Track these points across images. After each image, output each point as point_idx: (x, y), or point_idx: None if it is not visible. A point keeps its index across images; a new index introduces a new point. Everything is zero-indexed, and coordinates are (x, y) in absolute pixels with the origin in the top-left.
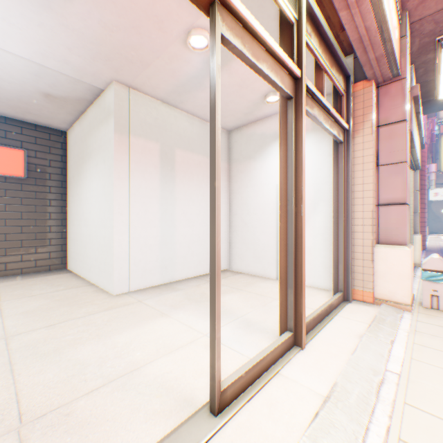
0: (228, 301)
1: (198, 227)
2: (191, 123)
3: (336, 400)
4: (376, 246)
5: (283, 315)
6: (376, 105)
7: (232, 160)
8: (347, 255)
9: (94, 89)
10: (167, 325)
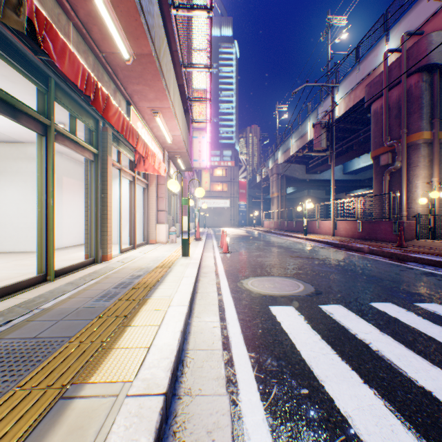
0: None
1: (73, 219)
2: (70, 162)
3: (144, 250)
4: (157, 225)
5: (130, 242)
6: (157, 177)
7: None
8: (148, 228)
9: (20, 142)
10: None
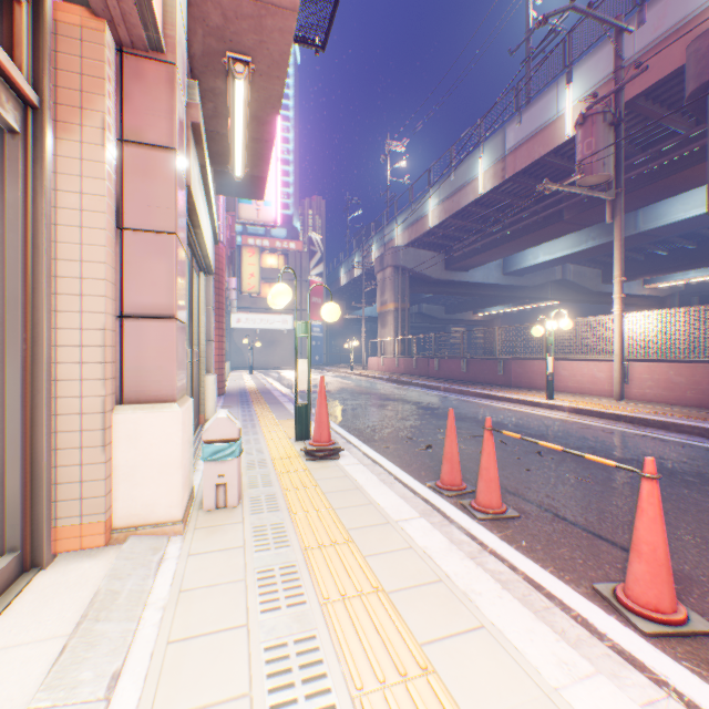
0: None
1: None
2: None
3: None
4: (119, 410)
5: None
6: (121, 91)
7: None
8: (38, 443)
9: None
10: None
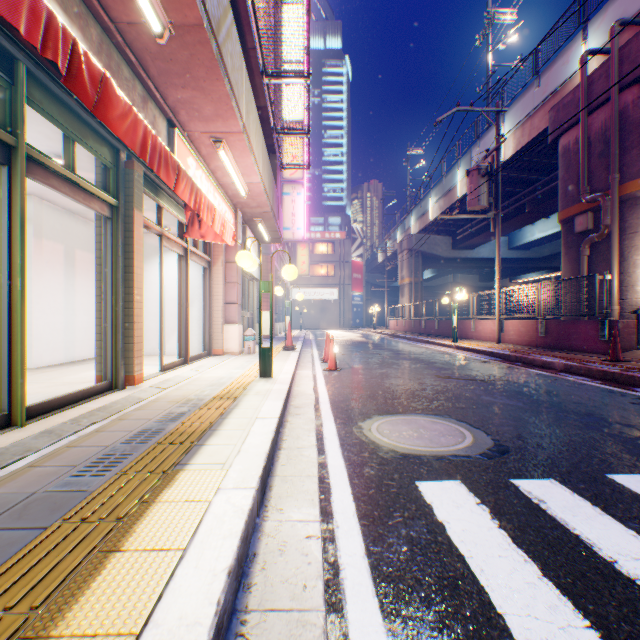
0: None
1: (94, 316)
2: (88, 227)
3: (202, 366)
4: (225, 325)
5: (180, 353)
6: (226, 251)
7: None
8: (211, 330)
9: None
10: None
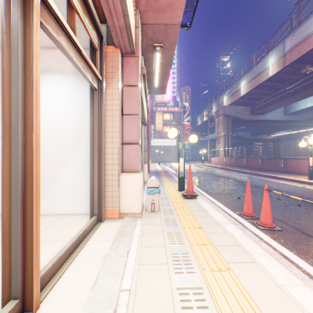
0: None
1: None
2: None
3: None
4: (122, 174)
5: (8, 279)
6: (122, 69)
7: None
8: (101, 183)
9: None
10: None
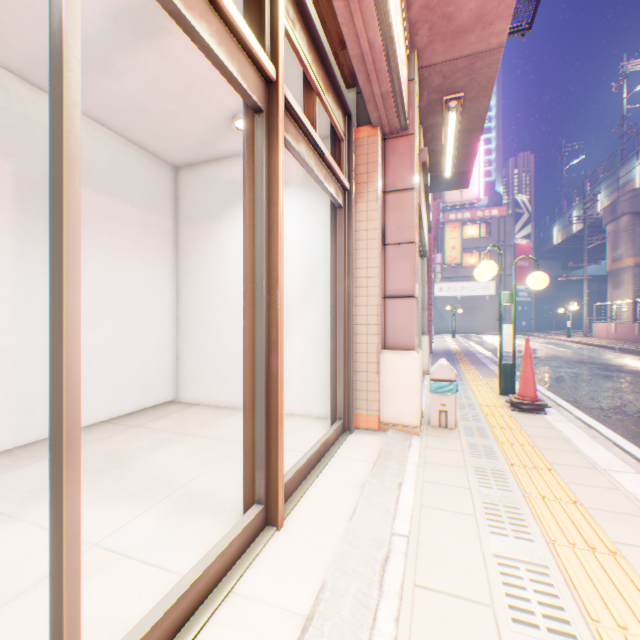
0: (163, 460)
1: (112, 329)
2: (96, 137)
3: (322, 620)
4: (383, 353)
5: (249, 477)
6: (383, 164)
7: (183, 217)
8: (348, 366)
9: None
10: (5, 542)
